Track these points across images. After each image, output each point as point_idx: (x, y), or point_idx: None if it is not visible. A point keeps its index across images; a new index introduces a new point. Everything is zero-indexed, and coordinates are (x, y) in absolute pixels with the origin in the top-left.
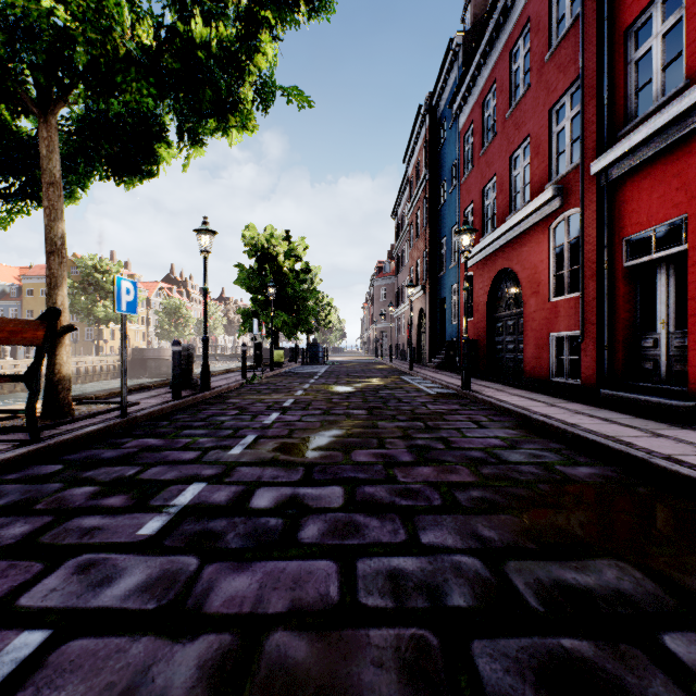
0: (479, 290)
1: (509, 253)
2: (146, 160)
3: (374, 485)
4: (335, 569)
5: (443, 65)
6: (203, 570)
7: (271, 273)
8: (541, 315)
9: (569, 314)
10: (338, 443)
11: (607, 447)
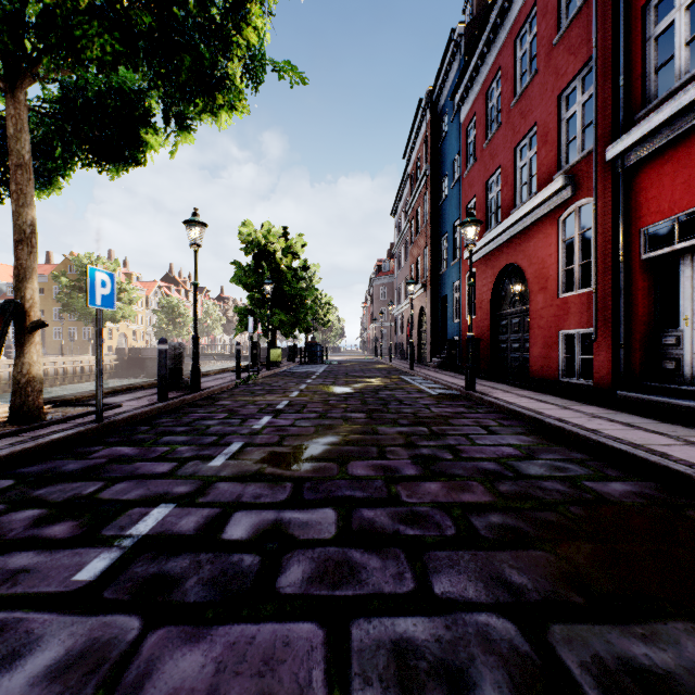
0: (482, 287)
1: (514, 248)
2: (130, 146)
3: (374, 507)
4: (321, 638)
5: (444, 57)
6: (145, 640)
7: (268, 270)
8: (549, 312)
9: (580, 311)
10: (333, 452)
11: (639, 458)
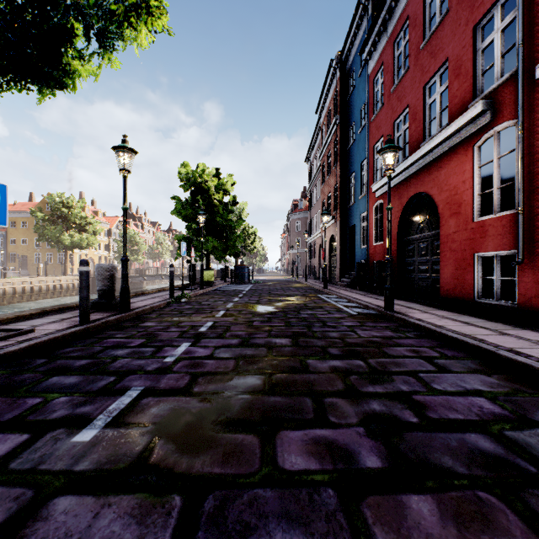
0: None
1: (423, 178)
2: (52, 66)
3: None
4: None
5: (353, 20)
6: None
7: (203, 204)
8: (462, 236)
9: (501, 233)
10: (255, 408)
11: None
